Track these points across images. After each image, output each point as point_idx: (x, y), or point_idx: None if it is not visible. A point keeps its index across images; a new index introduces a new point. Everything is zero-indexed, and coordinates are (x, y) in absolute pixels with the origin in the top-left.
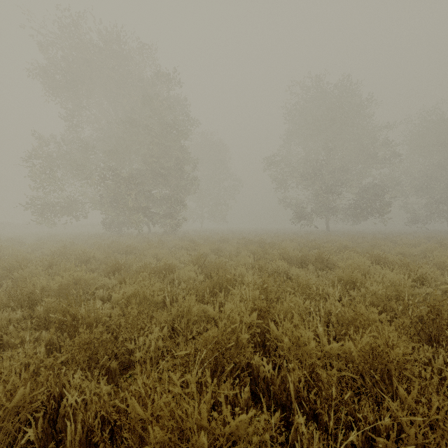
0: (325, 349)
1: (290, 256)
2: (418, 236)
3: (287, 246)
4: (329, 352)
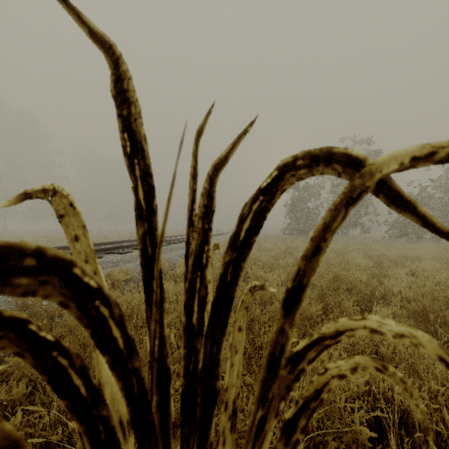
0: None
1: None
2: None
3: None
4: None
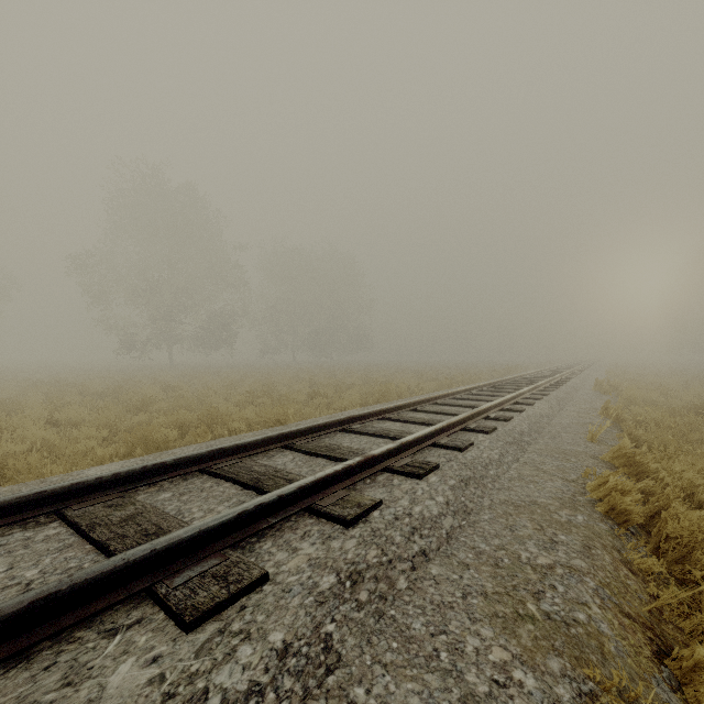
0: (83, 416)
1: (93, 393)
2: (251, 368)
3: (94, 384)
4: (84, 417)
